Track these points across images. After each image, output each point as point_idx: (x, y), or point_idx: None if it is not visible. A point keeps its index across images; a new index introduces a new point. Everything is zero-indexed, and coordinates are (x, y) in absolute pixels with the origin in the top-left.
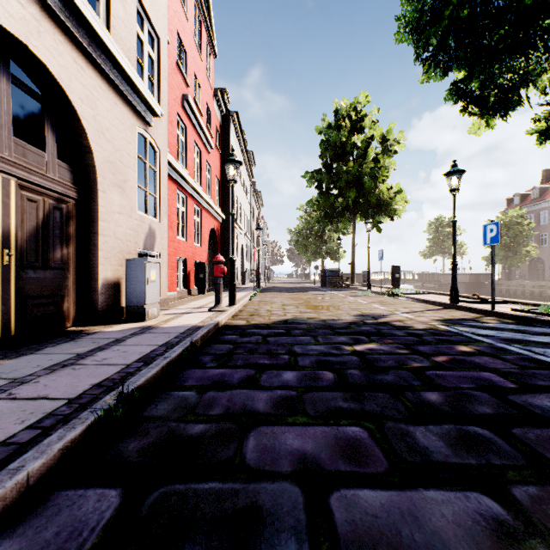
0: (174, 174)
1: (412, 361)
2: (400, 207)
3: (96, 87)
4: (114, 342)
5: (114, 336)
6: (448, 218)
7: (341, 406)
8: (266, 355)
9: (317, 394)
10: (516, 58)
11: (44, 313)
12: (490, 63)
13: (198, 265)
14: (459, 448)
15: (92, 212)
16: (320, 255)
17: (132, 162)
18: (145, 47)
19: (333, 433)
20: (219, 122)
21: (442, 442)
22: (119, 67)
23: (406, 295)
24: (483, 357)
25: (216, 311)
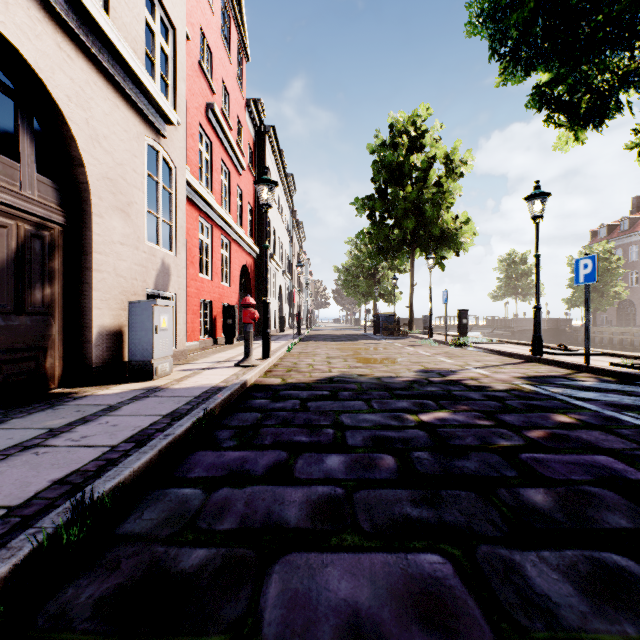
0: (196, 199)
1: (499, 437)
2: (467, 240)
3: (90, 82)
4: (105, 410)
5: (108, 401)
6: (522, 254)
7: (409, 515)
8: (305, 428)
9: (374, 493)
10: (620, 49)
11: (17, 371)
12: (586, 56)
13: (226, 308)
14: (599, 597)
15: (84, 242)
16: (372, 297)
17: (139, 181)
18: (157, 39)
19: (399, 567)
20: (252, 138)
21: (569, 584)
22: (119, 59)
23: (476, 344)
24: (591, 431)
25: (244, 366)
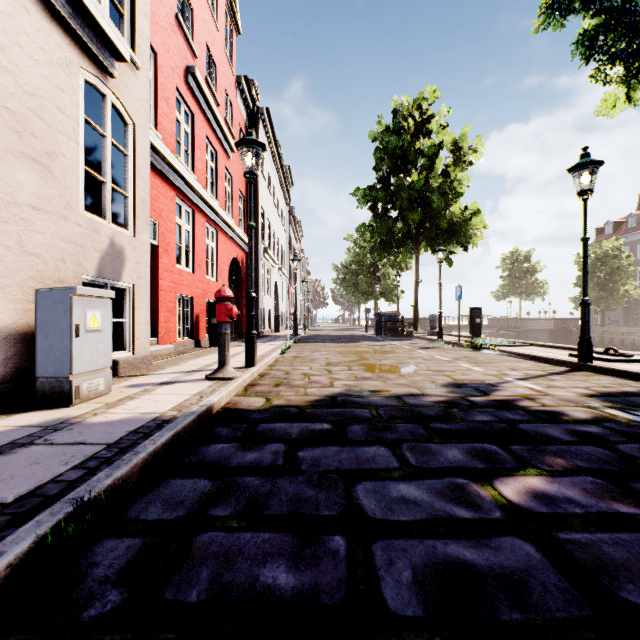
0: (172, 175)
1: None
2: (477, 233)
3: None
4: None
5: None
6: (526, 252)
7: None
8: (288, 532)
9: None
10: None
11: None
12: None
13: (211, 305)
14: None
15: None
16: (372, 296)
17: (70, 126)
18: None
19: None
20: (244, 121)
21: None
22: None
23: (497, 347)
24: None
25: (217, 379)
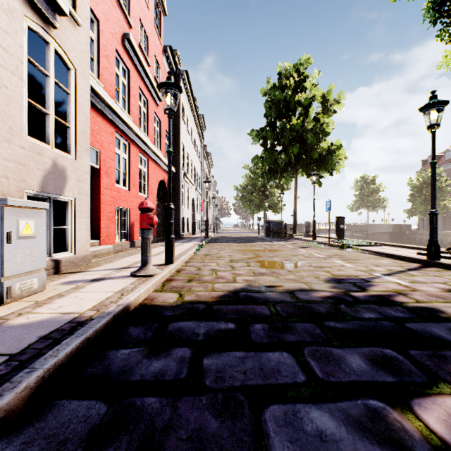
0: (111, 115)
1: None
2: (340, 162)
3: None
4: None
5: None
6: (372, 177)
7: None
8: None
9: None
10: None
11: None
12: None
13: None
14: None
15: None
16: (262, 208)
17: (13, 63)
18: None
19: None
20: None
21: None
22: None
23: (358, 246)
24: None
25: (140, 276)
